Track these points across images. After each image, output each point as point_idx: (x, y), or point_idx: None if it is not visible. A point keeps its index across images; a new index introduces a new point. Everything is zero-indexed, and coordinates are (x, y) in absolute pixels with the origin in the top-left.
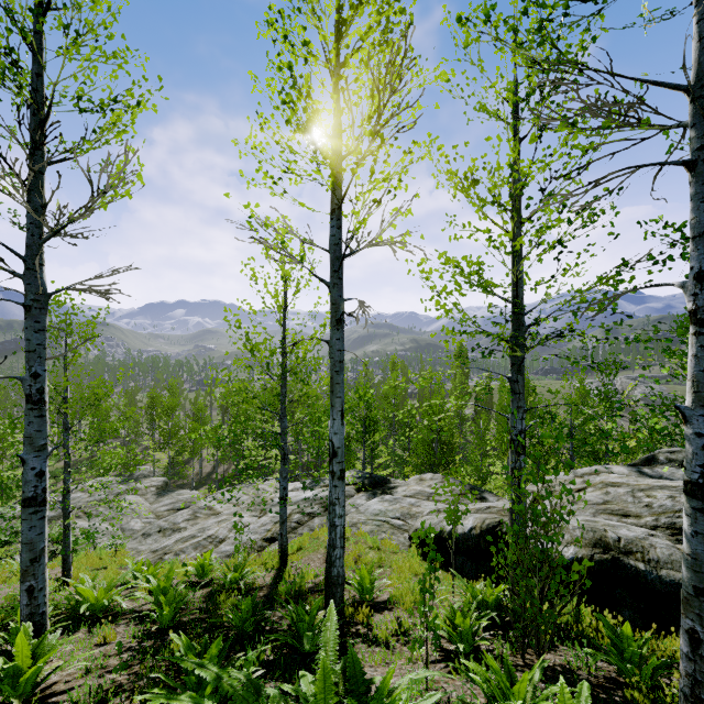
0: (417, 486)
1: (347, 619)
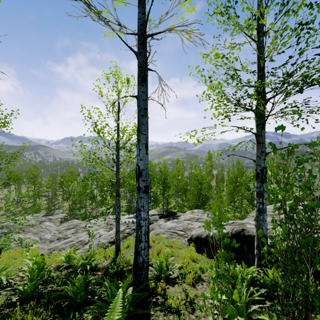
0: (191, 215)
1: (150, 291)
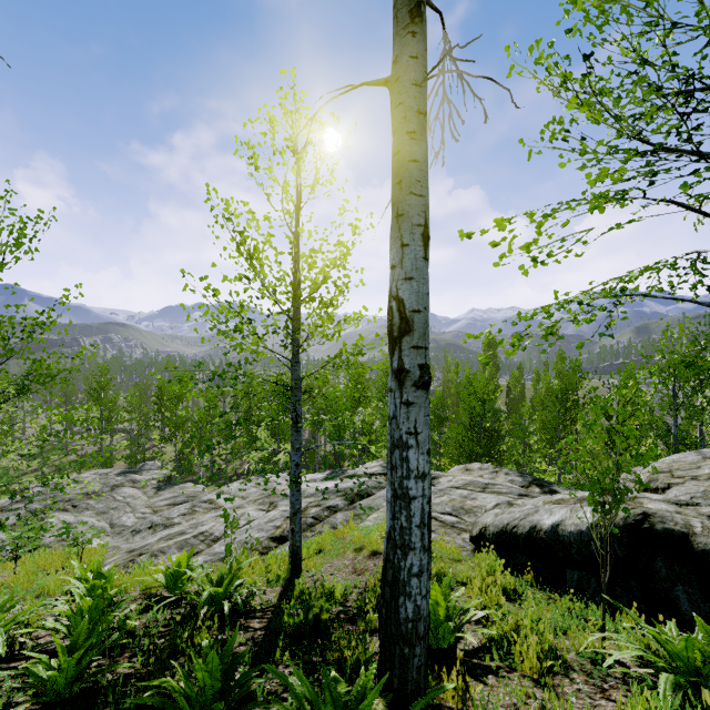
0: (466, 476)
1: None
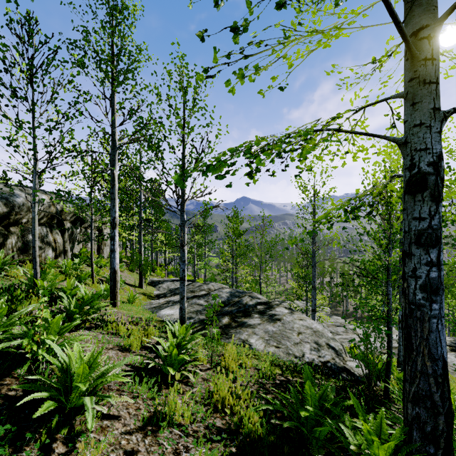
0: None
1: None
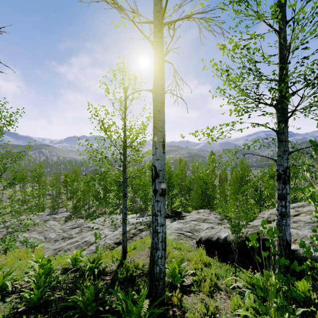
0: (197, 215)
1: (165, 301)
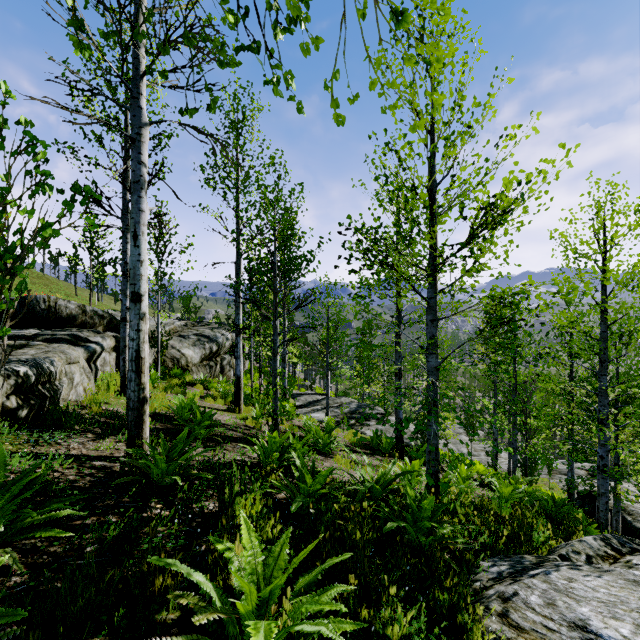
0: (626, 485)
1: None
